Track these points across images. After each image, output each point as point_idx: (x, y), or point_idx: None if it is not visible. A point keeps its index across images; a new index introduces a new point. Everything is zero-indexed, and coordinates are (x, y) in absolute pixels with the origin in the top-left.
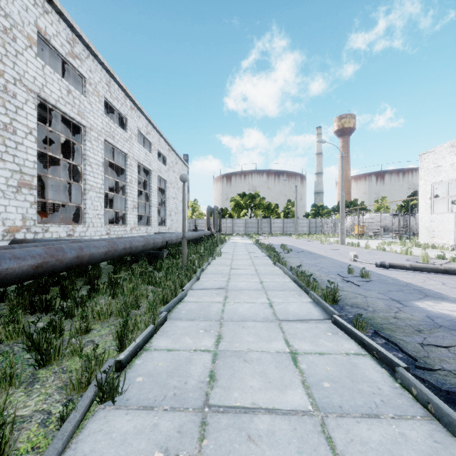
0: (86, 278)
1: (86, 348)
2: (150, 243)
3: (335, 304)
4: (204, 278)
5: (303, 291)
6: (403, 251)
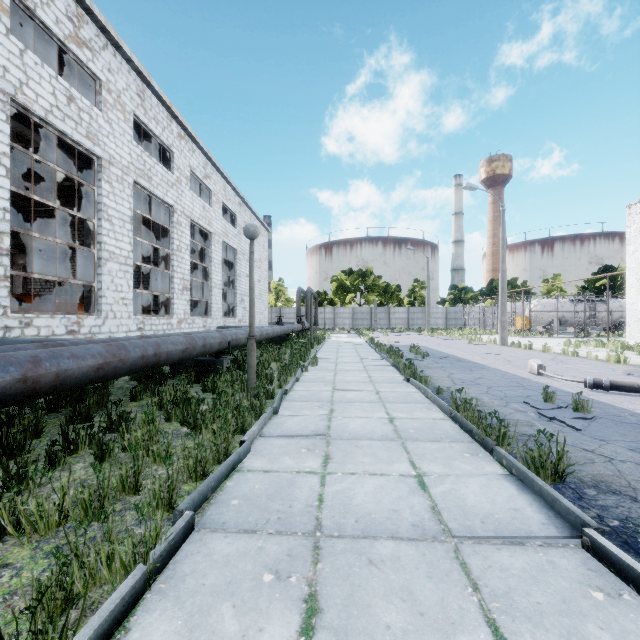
0: (71, 412)
1: None
2: (197, 345)
3: (559, 482)
4: (286, 409)
5: (479, 443)
6: (611, 357)
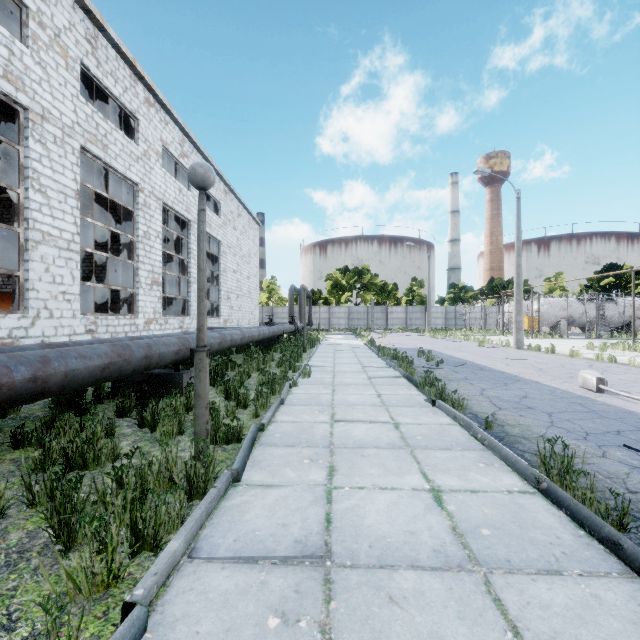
0: None
1: None
2: (134, 357)
3: None
4: (257, 466)
5: None
6: None
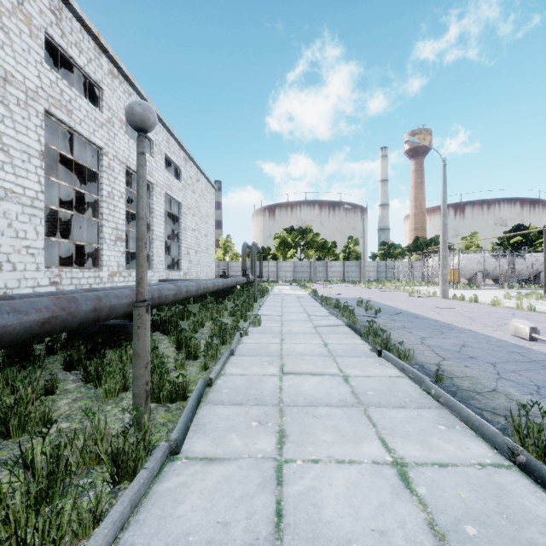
0: None
1: None
2: (81, 310)
3: None
4: (201, 431)
5: None
6: None
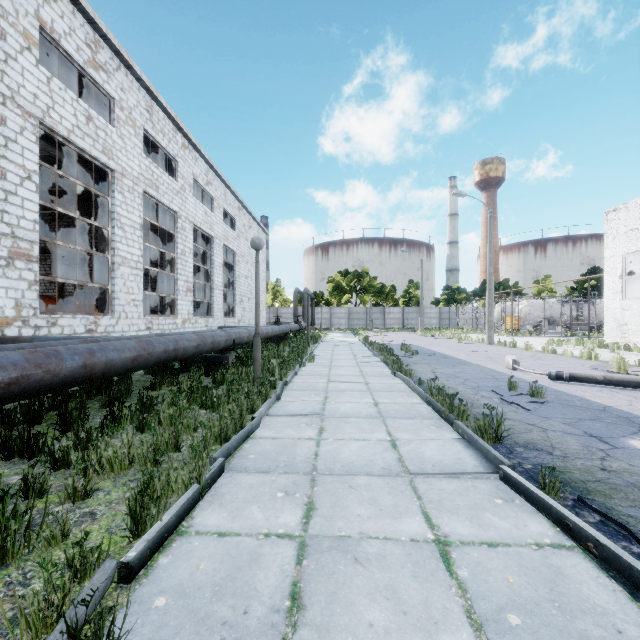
0: (106, 398)
1: (78, 529)
2: (207, 342)
3: (498, 443)
4: (287, 396)
5: (444, 419)
6: (584, 354)
